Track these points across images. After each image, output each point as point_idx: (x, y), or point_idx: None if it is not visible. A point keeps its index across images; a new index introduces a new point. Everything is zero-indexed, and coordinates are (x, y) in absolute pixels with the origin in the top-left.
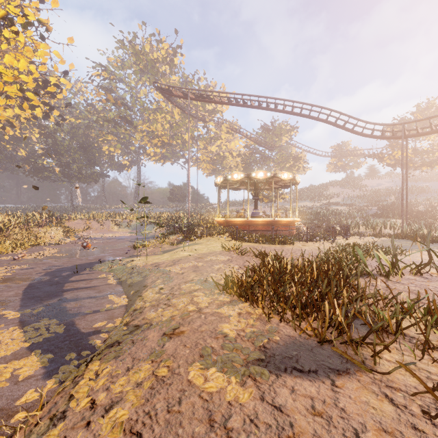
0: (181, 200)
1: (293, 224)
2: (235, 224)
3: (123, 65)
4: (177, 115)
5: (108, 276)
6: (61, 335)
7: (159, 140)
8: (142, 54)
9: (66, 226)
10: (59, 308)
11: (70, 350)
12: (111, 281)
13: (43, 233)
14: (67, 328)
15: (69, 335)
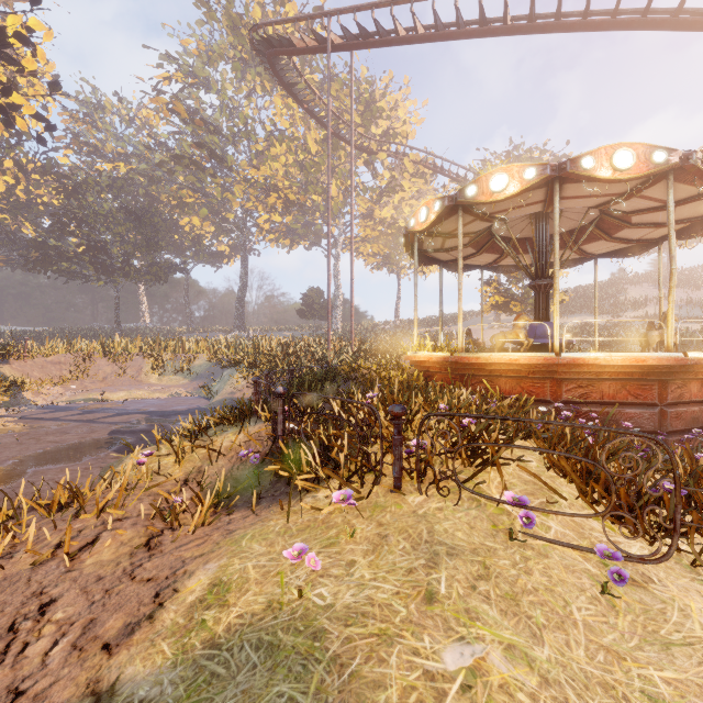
0: (322, 316)
1: None
2: (490, 372)
3: (211, 53)
4: (314, 143)
5: None
6: None
7: (279, 198)
8: (246, 27)
9: None
10: None
11: None
12: None
13: None
14: None
15: None
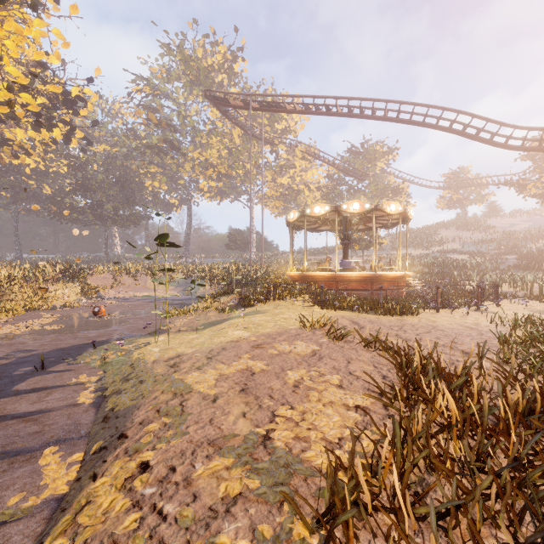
0: (242, 248)
1: (403, 280)
2: (316, 279)
3: (169, 76)
4: (237, 137)
5: (89, 379)
6: None
7: (214, 171)
8: (193, 60)
9: (86, 282)
10: None
11: None
12: (84, 396)
13: (54, 291)
14: None
15: None
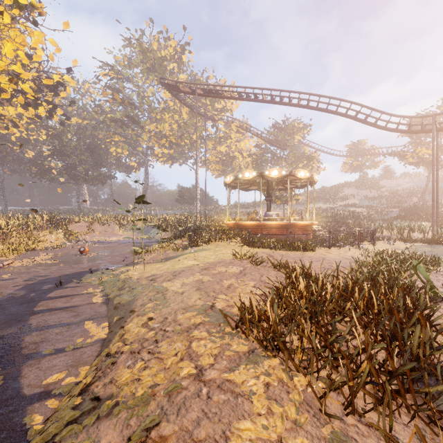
0: (189, 202)
1: (310, 227)
2: (246, 227)
3: (130, 64)
4: (185, 114)
5: (95, 290)
6: None
7: (166, 140)
8: (150, 52)
9: (67, 229)
10: (12, 344)
11: None
12: (96, 299)
13: (43, 236)
14: (5, 384)
15: (0, 402)
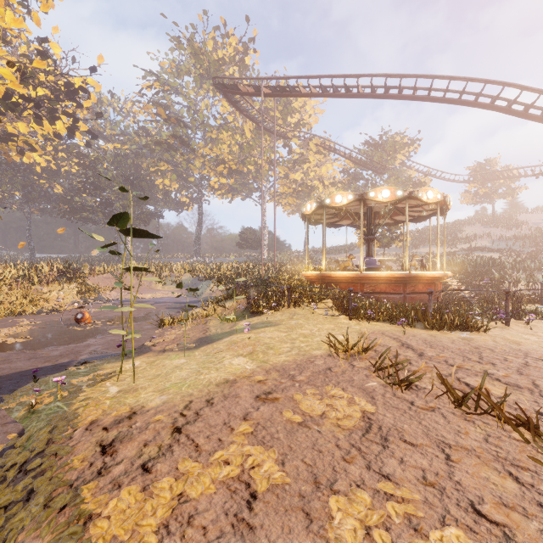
0: (254, 247)
1: (439, 282)
2: (336, 280)
3: (179, 70)
4: (249, 131)
5: None
6: None
7: (225, 167)
8: (203, 53)
9: (85, 283)
10: None
11: None
12: None
13: (48, 292)
14: None
15: None
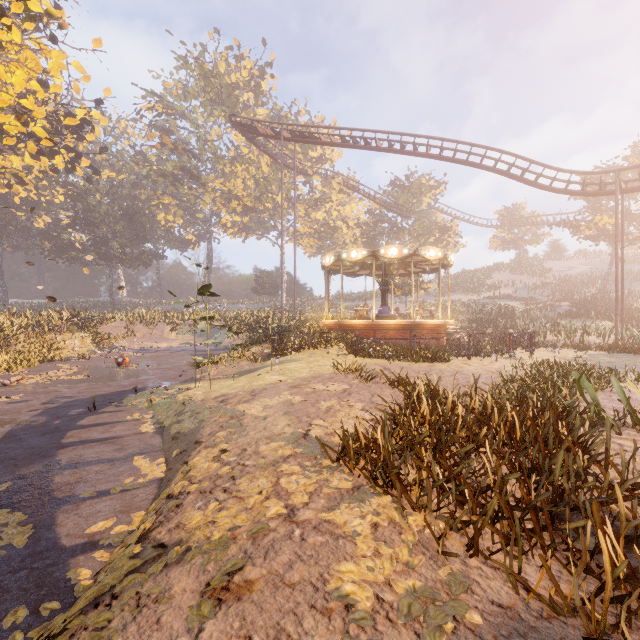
0: (271, 293)
1: (444, 329)
2: (352, 328)
3: (186, 93)
4: (266, 166)
5: (143, 416)
6: (19, 554)
7: (238, 204)
8: (214, 76)
9: (97, 332)
10: (38, 486)
11: (20, 598)
12: (145, 427)
13: (62, 341)
14: (36, 534)
15: (33, 554)
